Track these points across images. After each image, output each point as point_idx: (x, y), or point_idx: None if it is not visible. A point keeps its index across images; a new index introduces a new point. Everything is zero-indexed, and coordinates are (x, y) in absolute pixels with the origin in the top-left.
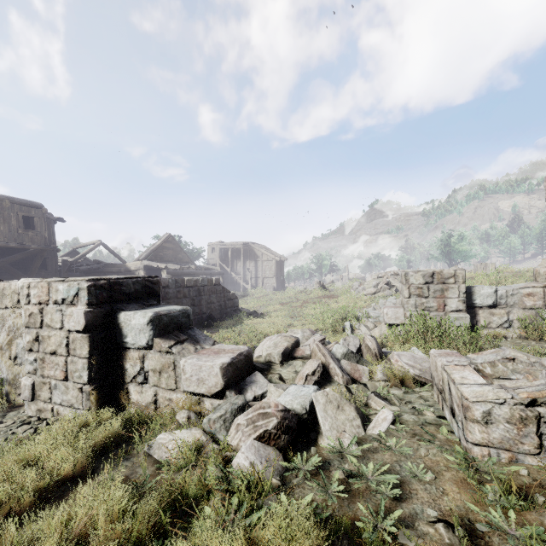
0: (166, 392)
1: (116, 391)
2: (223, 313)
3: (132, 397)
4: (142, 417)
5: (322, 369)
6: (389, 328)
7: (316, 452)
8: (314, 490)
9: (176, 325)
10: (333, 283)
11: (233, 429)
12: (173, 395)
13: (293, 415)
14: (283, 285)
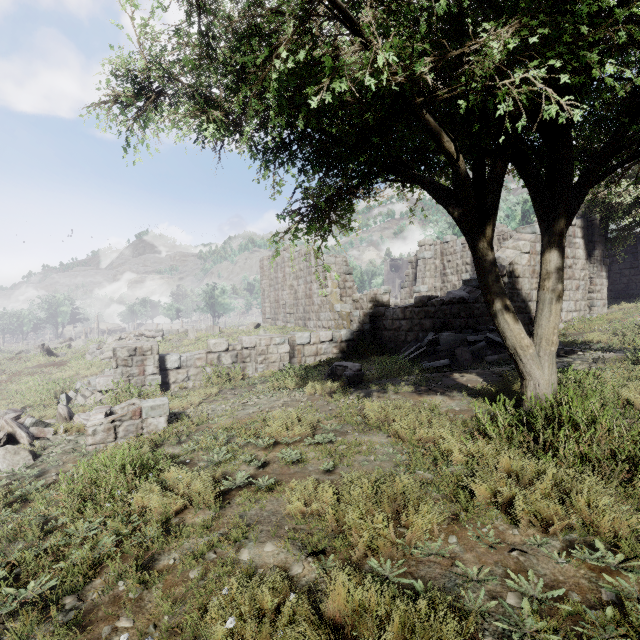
0: None
1: None
2: None
3: None
4: None
5: (10, 437)
6: (103, 394)
7: None
8: None
9: None
10: (72, 342)
11: None
12: None
13: None
14: None
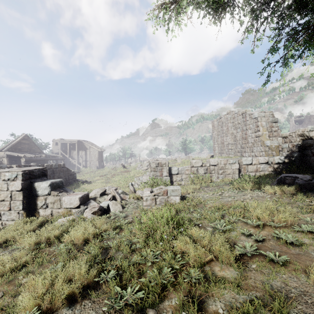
0: (57, 209)
1: (32, 213)
2: (67, 182)
3: (41, 213)
4: (47, 219)
5: (114, 197)
6: (145, 184)
7: (109, 215)
8: (107, 220)
9: (58, 186)
10: (131, 164)
11: (84, 213)
12: (59, 210)
13: (102, 207)
14: (103, 165)
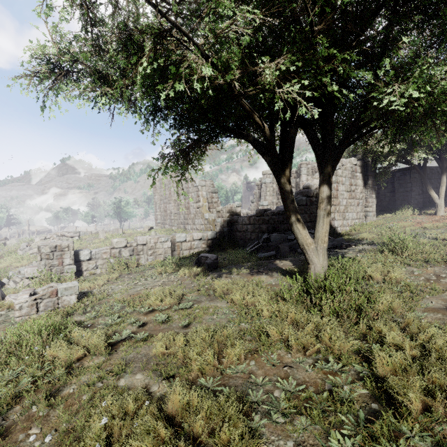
0: None
1: None
2: None
3: None
4: None
5: None
6: (30, 280)
7: None
8: None
9: None
10: (7, 240)
11: None
12: None
13: None
14: None
